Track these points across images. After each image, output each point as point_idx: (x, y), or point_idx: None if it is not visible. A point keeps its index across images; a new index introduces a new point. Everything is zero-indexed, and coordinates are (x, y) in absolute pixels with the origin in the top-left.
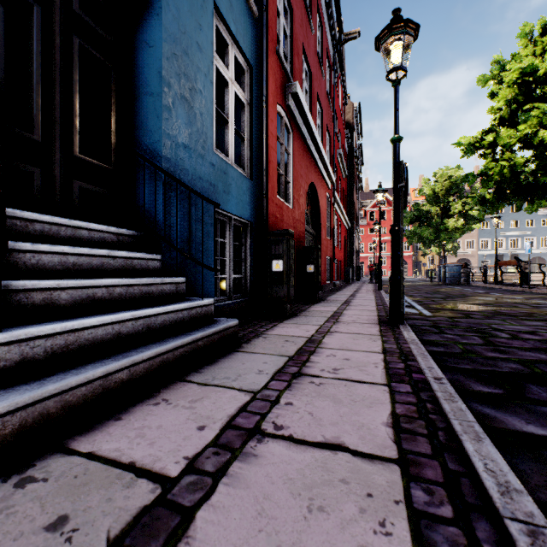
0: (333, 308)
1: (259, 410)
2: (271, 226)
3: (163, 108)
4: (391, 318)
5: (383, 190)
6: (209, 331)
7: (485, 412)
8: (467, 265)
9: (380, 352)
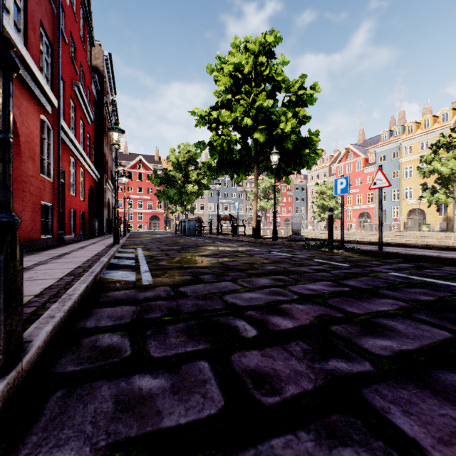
0: None
1: None
2: None
3: None
4: None
5: (120, 129)
6: None
7: None
8: (200, 220)
9: None
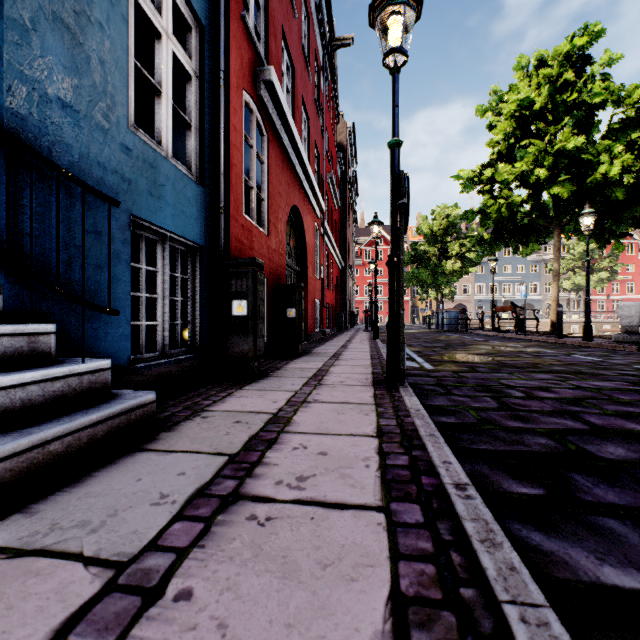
0: (318, 365)
1: (99, 636)
2: (234, 253)
3: (7, 23)
4: (389, 377)
5: (379, 221)
6: (82, 420)
7: (533, 542)
8: (464, 311)
9: (374, 435)
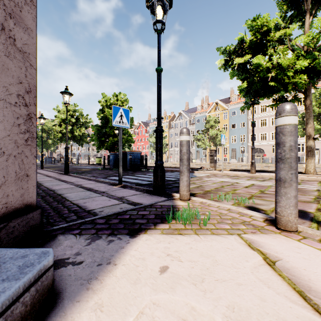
0: None
1: None
2: None
3: None
4: None
5: None
6: None
7: None
8: (54, 157)
9: None
